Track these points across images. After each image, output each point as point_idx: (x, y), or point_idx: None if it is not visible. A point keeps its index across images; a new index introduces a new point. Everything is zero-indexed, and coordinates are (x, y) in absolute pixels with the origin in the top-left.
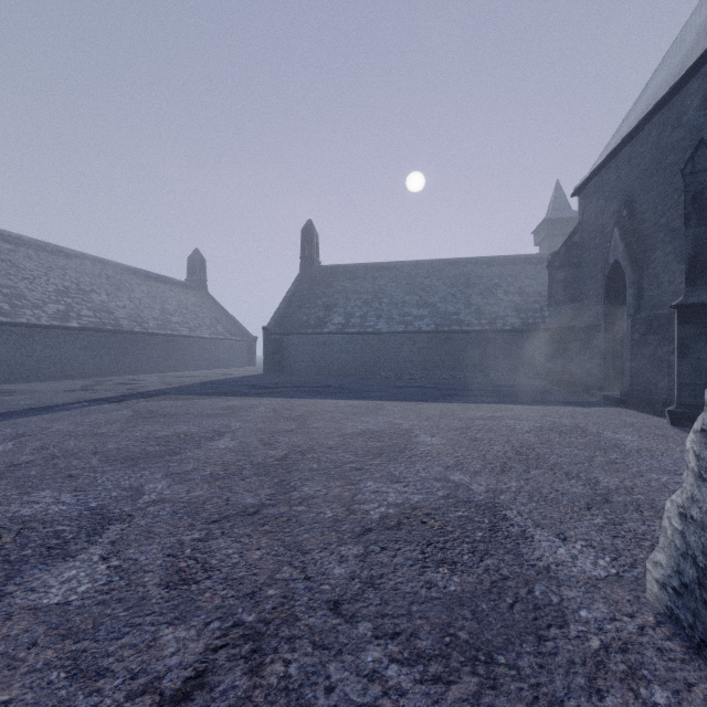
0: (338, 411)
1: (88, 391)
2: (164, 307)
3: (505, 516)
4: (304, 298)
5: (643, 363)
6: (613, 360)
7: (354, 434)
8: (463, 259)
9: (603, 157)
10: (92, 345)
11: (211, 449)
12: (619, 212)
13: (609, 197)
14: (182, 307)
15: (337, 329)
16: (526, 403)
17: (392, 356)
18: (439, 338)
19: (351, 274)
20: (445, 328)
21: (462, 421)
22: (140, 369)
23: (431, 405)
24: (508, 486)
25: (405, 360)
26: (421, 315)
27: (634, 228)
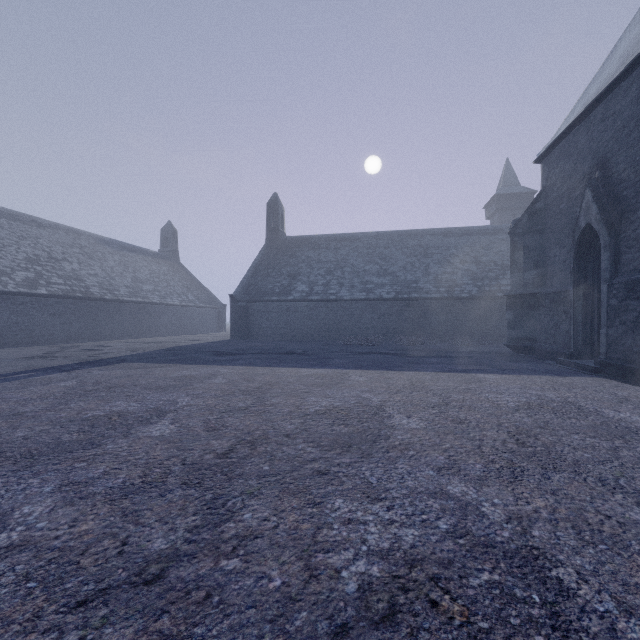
0: (300, 382)
1: (47, 358)
2: (135, 276)
3: (561, 583)
4: (269, 267)
5: (623, 331)
6: (583, 327)
7: (316, 414)
8: (421, 230)
9: (570, 120)
10: (61, 311)
11: (141, 437)
12: (590, 174)
13: (577, 160)
14: (154, 276)
15: (301, 297)
16: (497, 372)
17: (354, 322)
18: (399, 305)
19: (315, 244)
20: (405, 296)
21: (436, 395)
22: (111, 335)
23: (398, 375)
24: (535, 508)
25: (367, 326)
26: (381, 283)
27: (609, 189)
